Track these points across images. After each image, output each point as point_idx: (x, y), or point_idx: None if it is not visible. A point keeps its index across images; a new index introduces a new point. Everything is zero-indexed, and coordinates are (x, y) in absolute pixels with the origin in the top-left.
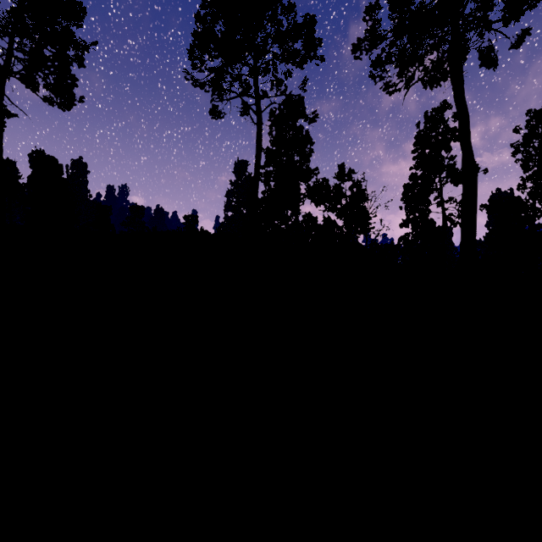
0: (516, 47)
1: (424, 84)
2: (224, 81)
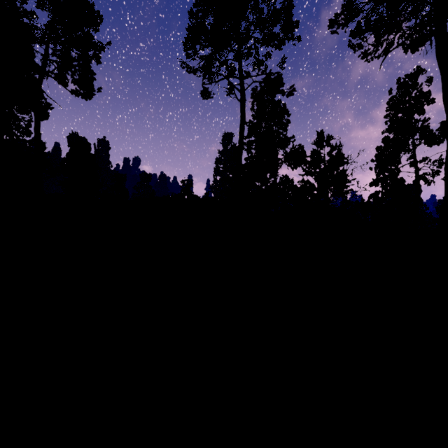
0: None
1: (405, 48)
2: (213, 66)
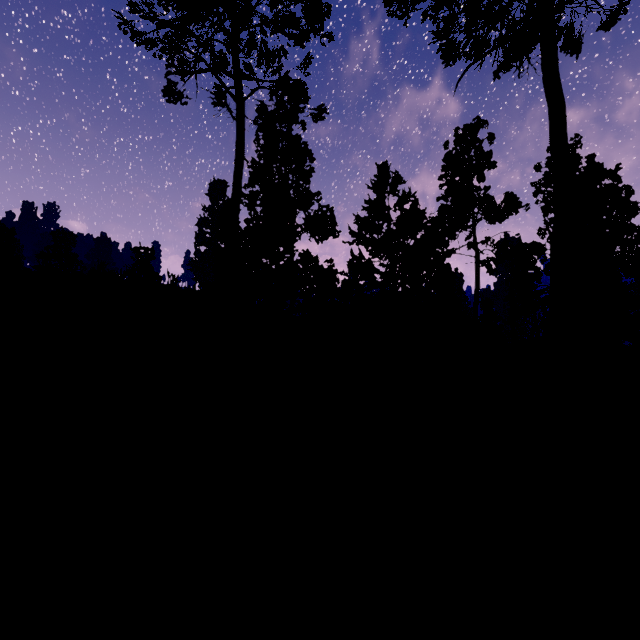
0: (605, 28)
1: (506, 49)
2: (187, 46)
